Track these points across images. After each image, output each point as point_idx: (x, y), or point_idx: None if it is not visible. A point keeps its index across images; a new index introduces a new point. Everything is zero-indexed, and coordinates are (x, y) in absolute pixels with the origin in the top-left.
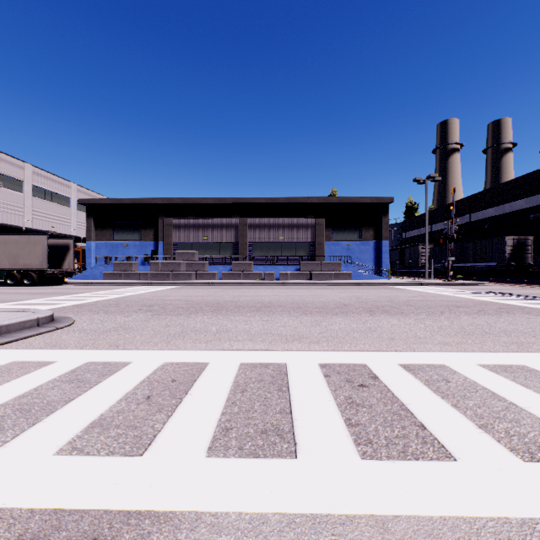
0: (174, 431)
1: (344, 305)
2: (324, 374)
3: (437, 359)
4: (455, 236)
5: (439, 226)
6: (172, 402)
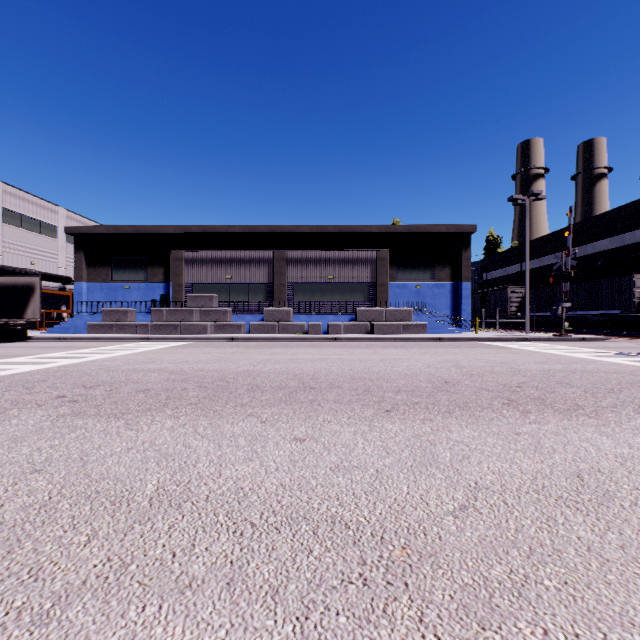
0: None
1: (448, 384)
2: None
3: None
4: (572, 273)
5: (531, 264)
6: None
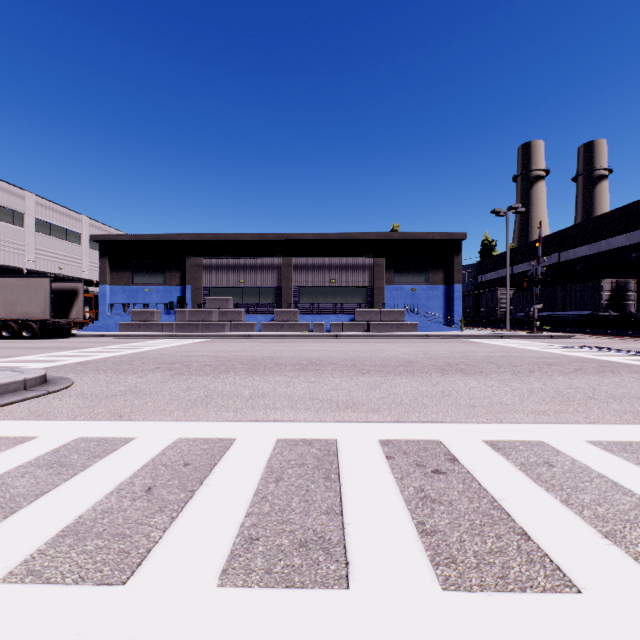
0: (176, 543)
1: (409, 363)
2: (386, 454)
3: (533, 434)
4: (542, 279)
5: (521, 267)
6: (180, 496)
